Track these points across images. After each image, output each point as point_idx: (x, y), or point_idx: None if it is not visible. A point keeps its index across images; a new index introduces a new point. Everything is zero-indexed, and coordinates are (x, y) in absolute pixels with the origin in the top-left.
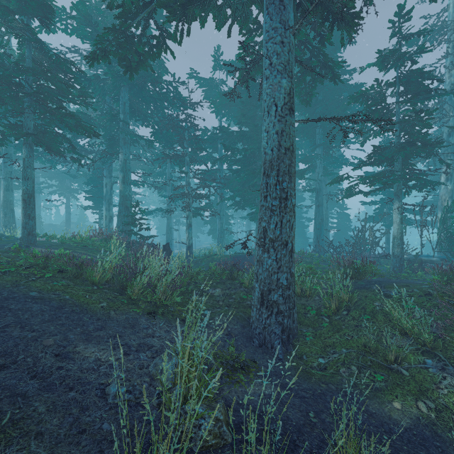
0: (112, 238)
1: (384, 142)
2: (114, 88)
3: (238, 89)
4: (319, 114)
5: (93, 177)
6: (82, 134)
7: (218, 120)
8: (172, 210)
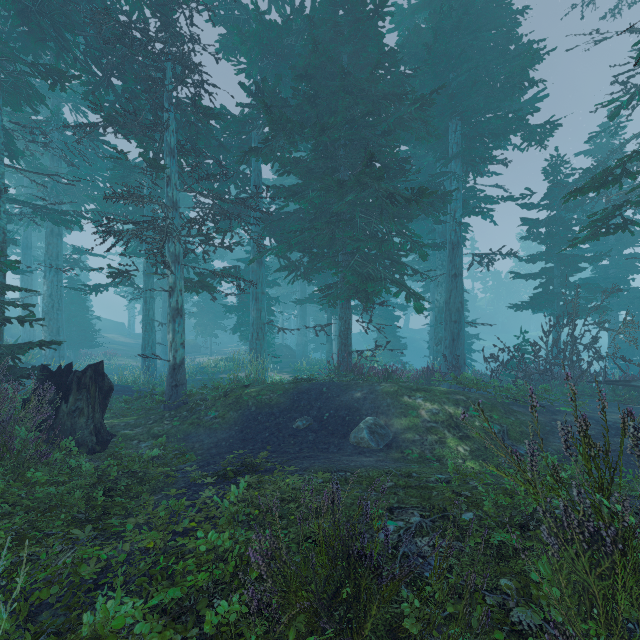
0: None
1: (551, 168)
2: None
3: (297, 16)
4: (460, 90)
5: None
6: None
7: None
8: (127, 271)
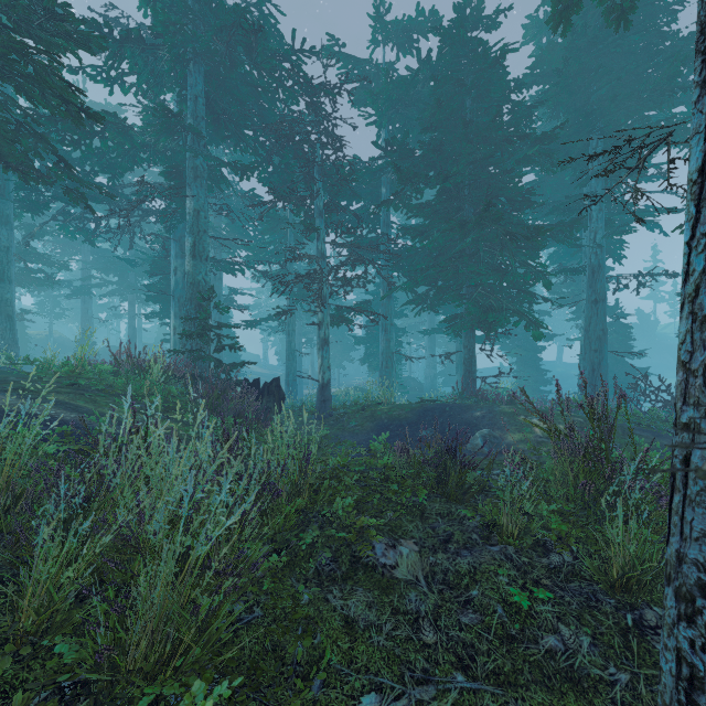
0: (151, 367)
1: None
2: (174, 64)
3: (423, 67)
4: (600, 104)
5: (158, 260)
6: (62, 114)
7: (382, 142)
8: (289, 310)
